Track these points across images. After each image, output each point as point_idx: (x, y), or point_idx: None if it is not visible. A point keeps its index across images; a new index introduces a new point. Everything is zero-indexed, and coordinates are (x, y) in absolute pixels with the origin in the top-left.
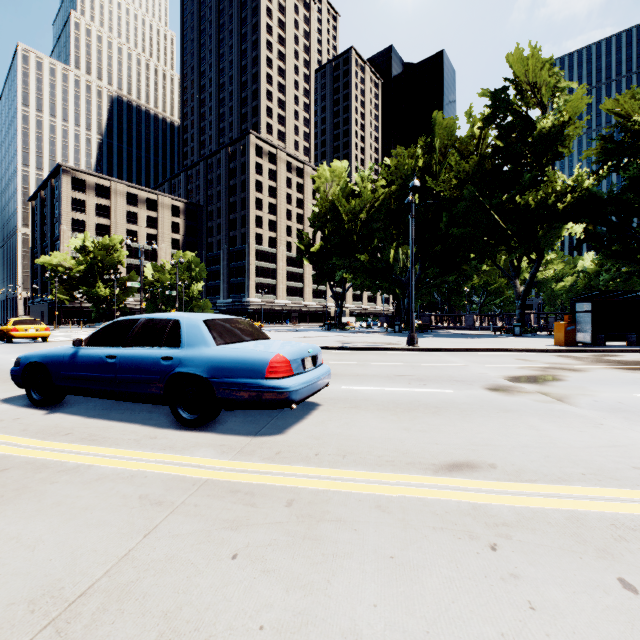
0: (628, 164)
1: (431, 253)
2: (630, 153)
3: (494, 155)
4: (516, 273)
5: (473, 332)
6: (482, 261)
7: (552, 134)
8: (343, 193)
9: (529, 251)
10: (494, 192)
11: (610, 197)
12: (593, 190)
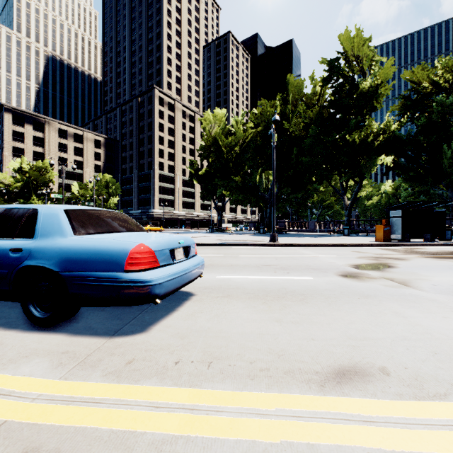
0: (420, 116)
1: (286, 176)
2: (421, 109)
3: (330, 106)
4: (345, 191)
5: (315, 233)
6: (321, 182)
7: (370, 92)
8: (223, 132)
9: (354, 175)
10: (330, 133)
11: (408, 138)
12: (397, 133)
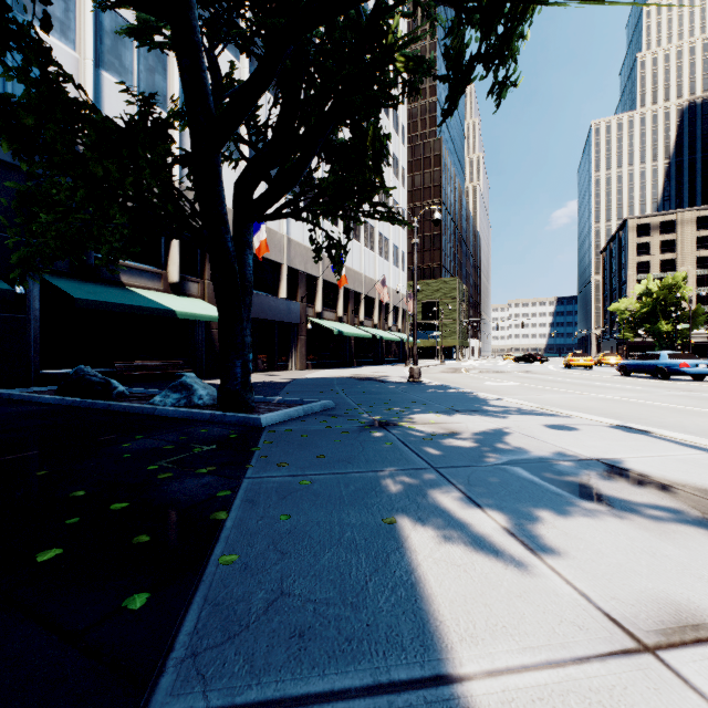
0: None
1: None
2: None
3: None
4: None
5: None
6: None
7: None
8: None
9: None
10: None
11: None
12: None
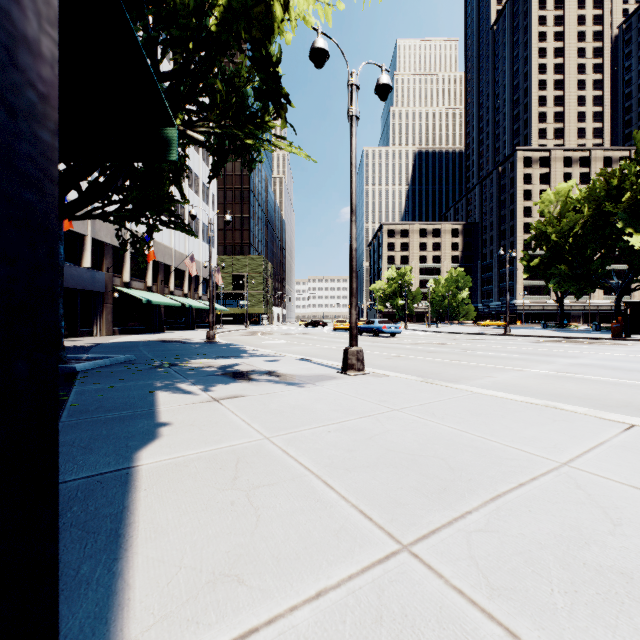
0: None
1: None
2: None
3: None
4: None
5: None
6: None
7: None
8: (562, 212)
9: None
10: None
11: None
12: None
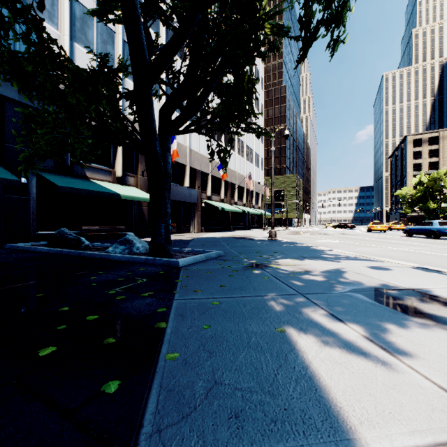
0: None
1: None
2: None
3: None
4: None
5: None
6: None
7: None
8: None
9: None
10: None
11: None
12: None
